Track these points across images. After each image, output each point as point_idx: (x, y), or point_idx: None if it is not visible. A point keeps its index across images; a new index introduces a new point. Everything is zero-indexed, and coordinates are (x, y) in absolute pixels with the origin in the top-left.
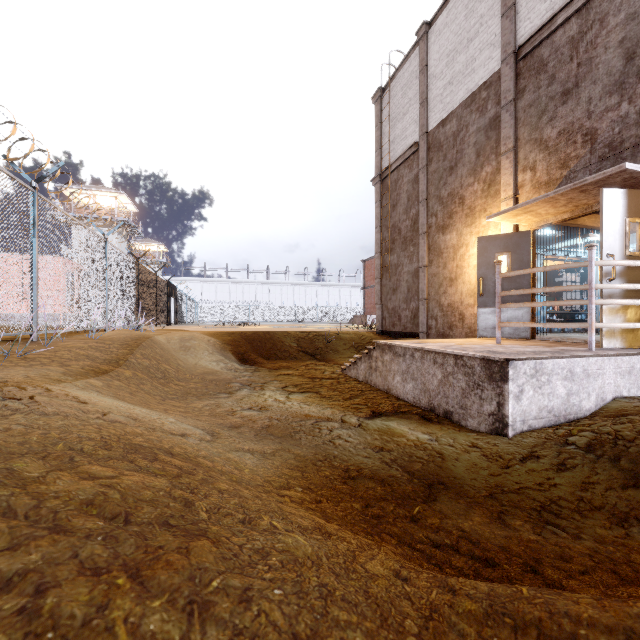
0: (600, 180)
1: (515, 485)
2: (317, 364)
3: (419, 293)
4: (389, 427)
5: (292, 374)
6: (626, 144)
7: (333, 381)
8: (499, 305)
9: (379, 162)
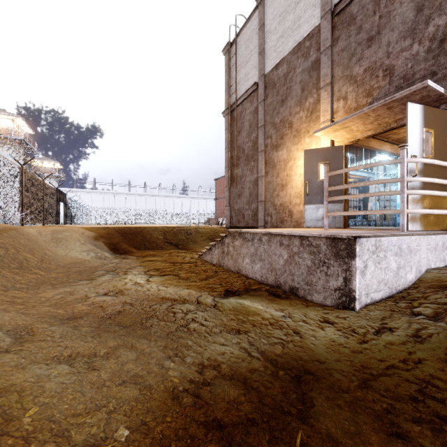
0: (405, 96)
1: (381, 366)
2: (179, 252)
3: (258, 196)
4: (243, 306)
5: (156, 260)
6: (417, 76)
7: (191, 265)
8: (327, 198)
9: (228, 99)
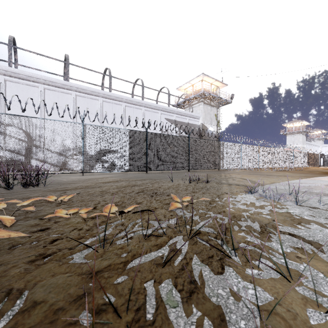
0: None
1: None
2: None
3: None
4: None
5: None
6: None
7: None
8: None
9: None
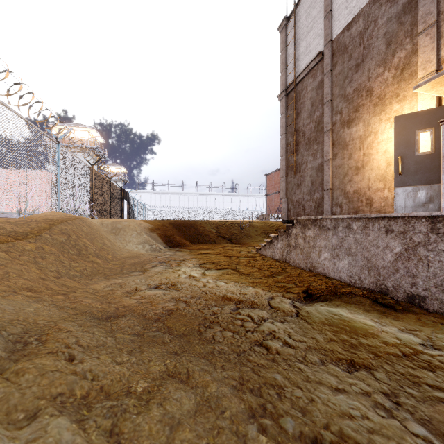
0: None
1: None
2: (233, 246)
3: (323, 184)
4: (342, 318)
5: (210, 253)
6: None
7: (250, 259)
8: None
9: (284, 80)
